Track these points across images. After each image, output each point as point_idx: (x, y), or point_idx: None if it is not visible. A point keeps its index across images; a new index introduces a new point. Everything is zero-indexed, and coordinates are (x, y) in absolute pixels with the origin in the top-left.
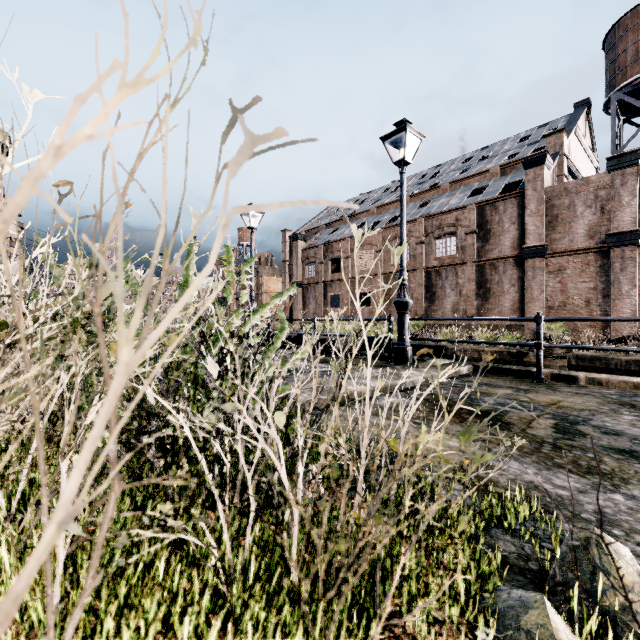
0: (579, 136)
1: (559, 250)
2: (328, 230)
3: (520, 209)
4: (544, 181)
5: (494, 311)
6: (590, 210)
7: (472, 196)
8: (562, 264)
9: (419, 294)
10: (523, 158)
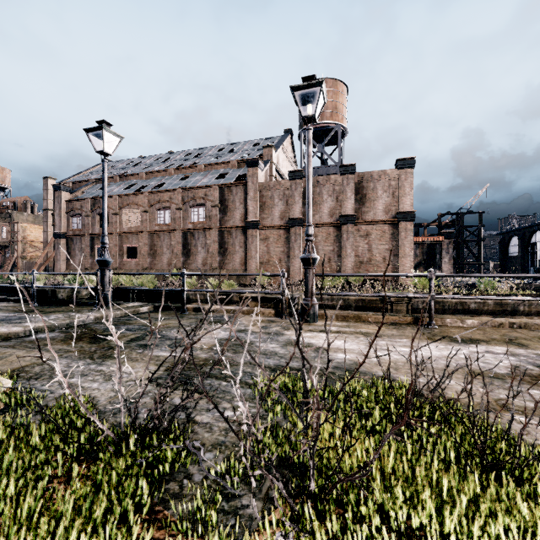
0: (285, 152)
1: (266, 225)
2: (98, 185)
3: (245, 194)
4: (258, 178)
5: (230, 265)
6: (281, 202)
7: (220, 178)
8: (268, 235)
9: (178, 250)
10: (246, 159)
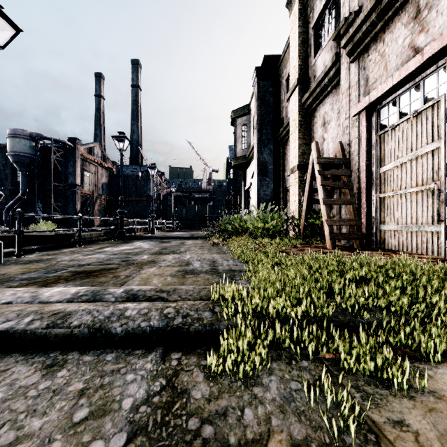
0: None
1: None
2: None
3: None
4: None
5: None
6: None
7: None
8: None
9: None
10: None
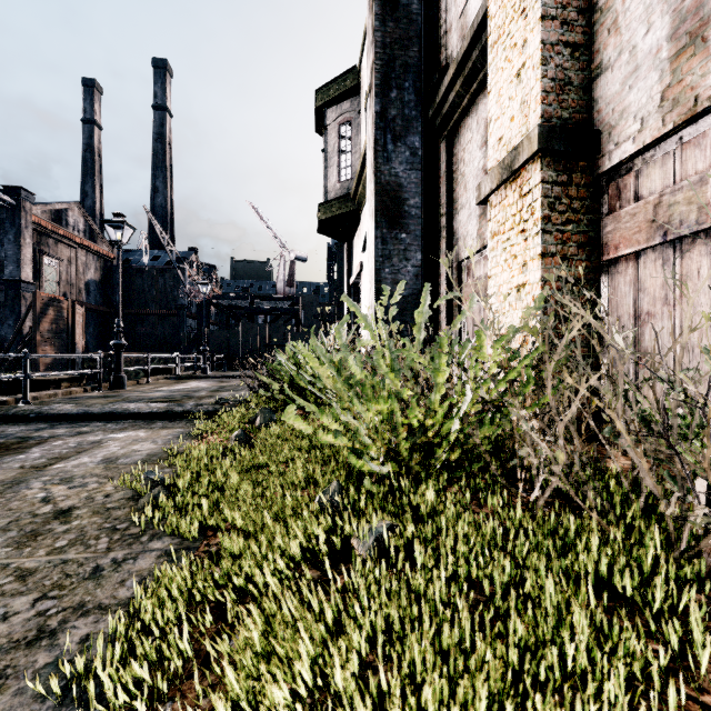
0: None
1: None
2: None
3: None
4: None
5: None
6: None
7: None
8: None
9: None
10: None
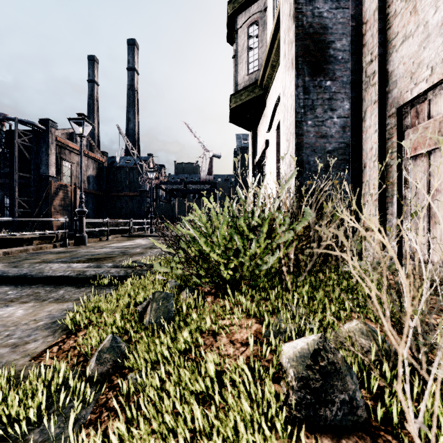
0: None
1: None
2: None
3: None
4: None
5: None
6: None
7: None
8: None
9: None
10: None
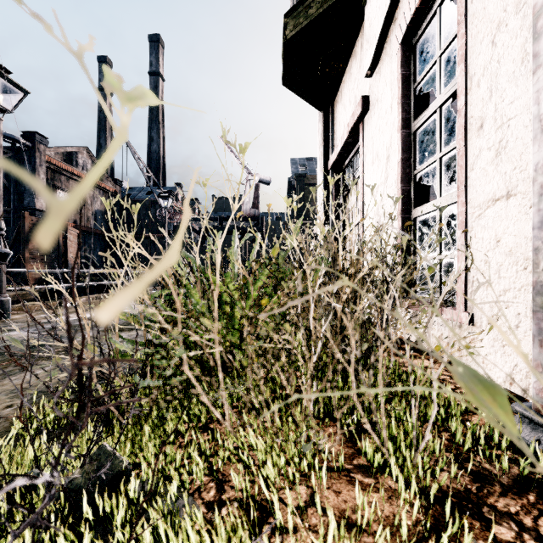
0: None
1: None
2: None
3: None
4: None
5: None
6: None
7: None
8: None
9: None
10: None
